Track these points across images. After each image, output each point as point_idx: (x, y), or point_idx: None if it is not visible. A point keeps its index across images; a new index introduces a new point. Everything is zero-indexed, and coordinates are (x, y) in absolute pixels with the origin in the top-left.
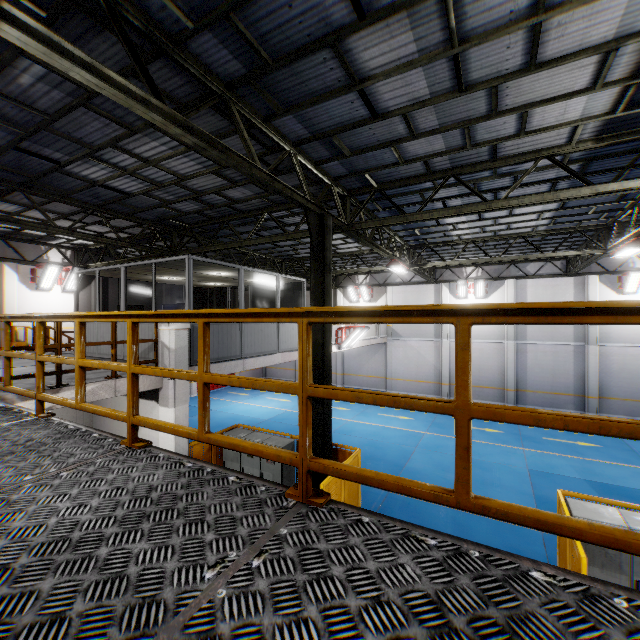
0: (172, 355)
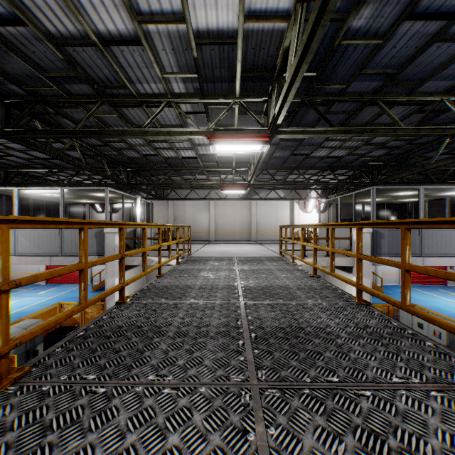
0: None
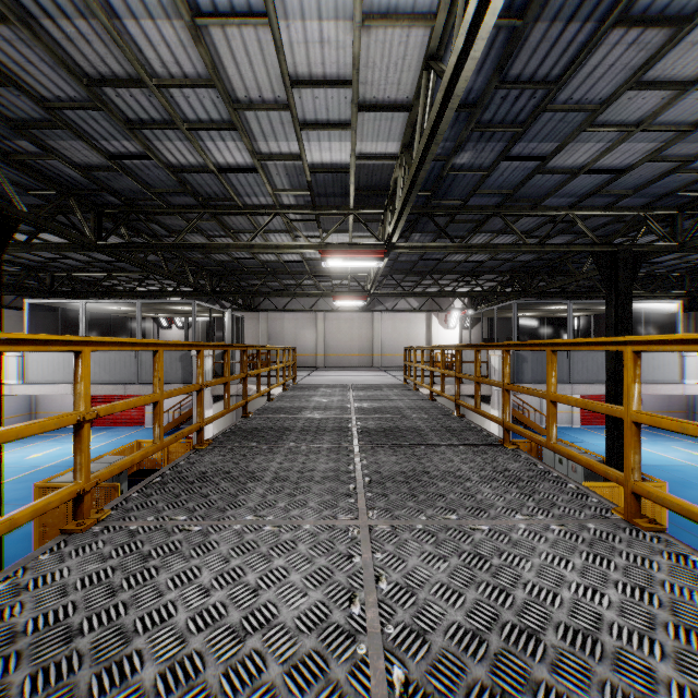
0: (496, 373)
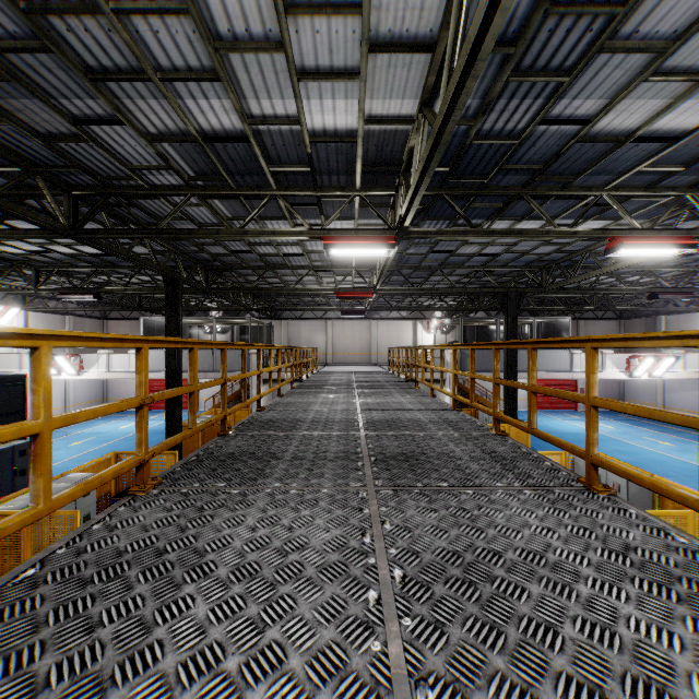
0: (448, 365)
